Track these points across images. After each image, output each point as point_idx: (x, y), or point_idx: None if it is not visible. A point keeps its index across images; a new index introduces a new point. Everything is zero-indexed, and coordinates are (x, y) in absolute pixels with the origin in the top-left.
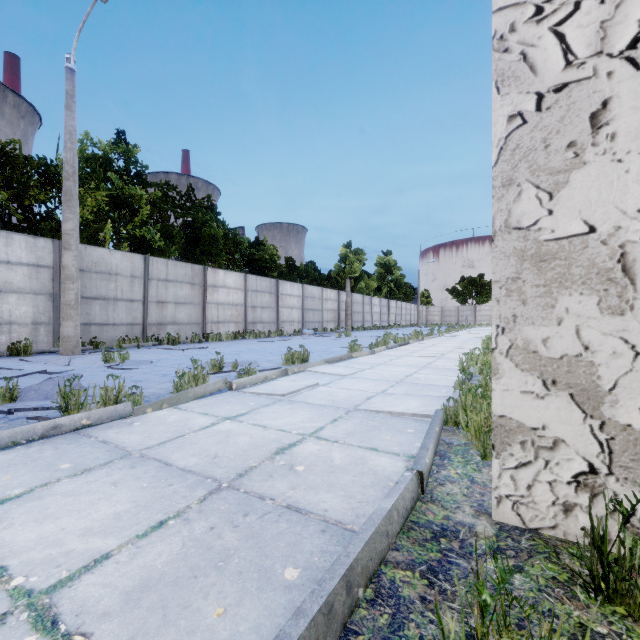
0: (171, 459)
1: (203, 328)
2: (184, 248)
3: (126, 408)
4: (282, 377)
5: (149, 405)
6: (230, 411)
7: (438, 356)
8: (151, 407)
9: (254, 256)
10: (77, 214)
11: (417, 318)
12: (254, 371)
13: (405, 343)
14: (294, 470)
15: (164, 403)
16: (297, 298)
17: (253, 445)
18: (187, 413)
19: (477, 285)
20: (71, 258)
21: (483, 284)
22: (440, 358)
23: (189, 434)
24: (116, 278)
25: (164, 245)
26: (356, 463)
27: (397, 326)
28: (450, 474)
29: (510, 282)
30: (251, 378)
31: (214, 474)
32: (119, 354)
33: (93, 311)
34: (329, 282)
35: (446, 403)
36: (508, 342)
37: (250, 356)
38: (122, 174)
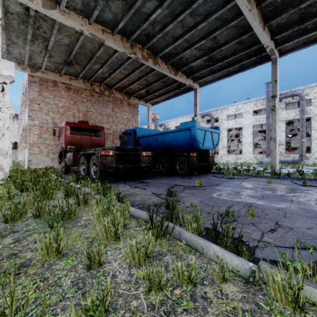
0: None
1: None
2: None
3: None
4: None
5: None
6: None
7: None
8: None
9: None
10: None
11: None
12: None
13: None
14: None
15: None
16: None
17: None
18: None
19: None
20: None
21: None
22: None
23: None
24: None
25: None
26: None
27: None
28: None
29: None
30: None
31: None
32: None
33: None
34: None
35: None
36: None
37: None
38: None
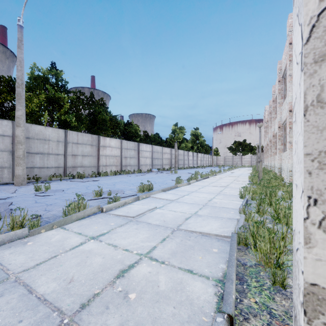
0: (36, 284)
1: (98, 169)
2: (88, 126)
3: (23, 232)
4: (135, 201)
5: (43, 227)
6: (96, 231)
7: (225, 186)
8: (44, 228)
9: (126, 130)
10: (24, 107)
11: (212, 162)
12: (119, 198)
13: (206, 177)
14: (127, 299)
15: (54, 225)
16: (149, 152)
17: (102, 267)
18: (67, 233)
19: (242, 145)
20: (20, 131)
21: (246, 145)
22: (226, 187)
23: (61, 254)
24: (48, 142)
25: (77, 124)
26: (176, 289)
27: (201, 166)
28: (251, 304)
29: (323, 155)
30: (115, 204)
31: (62, 305)
32: (44, 186)
33: (35, 160)
34: (166, 144)
35: (237, 227)
36: (321, 213)
37: (120, 186)
38: (54, 86)
